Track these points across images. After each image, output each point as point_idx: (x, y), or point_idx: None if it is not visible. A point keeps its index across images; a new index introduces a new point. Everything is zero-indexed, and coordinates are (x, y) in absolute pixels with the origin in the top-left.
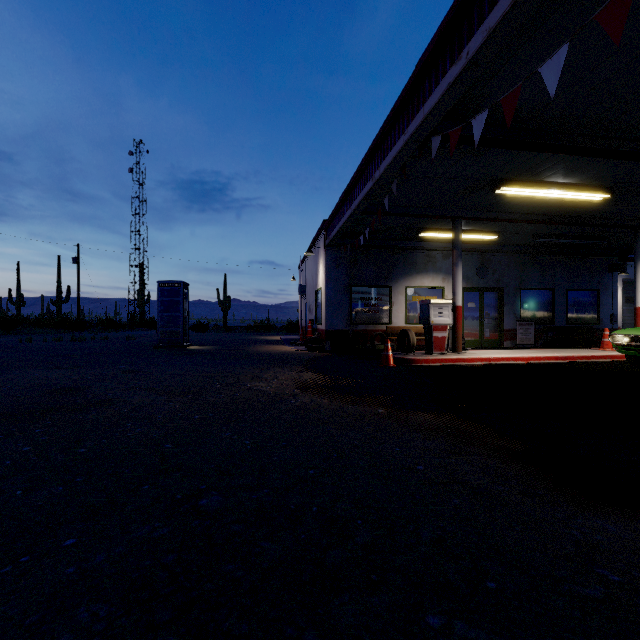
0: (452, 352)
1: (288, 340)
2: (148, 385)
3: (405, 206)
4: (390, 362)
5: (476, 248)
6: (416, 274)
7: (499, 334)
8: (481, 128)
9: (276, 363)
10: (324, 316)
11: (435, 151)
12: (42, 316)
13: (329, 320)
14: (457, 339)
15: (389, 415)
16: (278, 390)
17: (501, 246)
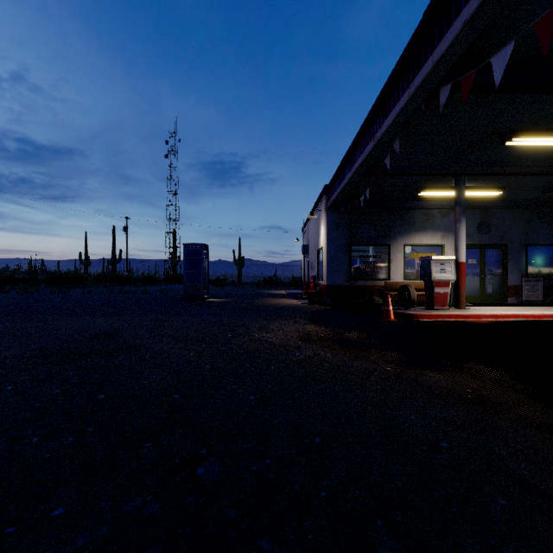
0: (454, 308)
1: (292, 294)
2: (170, 333)
3: (405, 166)
4: (390, 317)
5: (477, 205)
6: (414, 232)
7: (502, 290)
8: (505, 63)
9: (282, 315)
10: (325, 273)
11: (444, 100)
12: (102, 273)
13: (330, 276)
14: (460, 295)
15: (396, 374)
16: (283, 342)
17: (505, 202)
